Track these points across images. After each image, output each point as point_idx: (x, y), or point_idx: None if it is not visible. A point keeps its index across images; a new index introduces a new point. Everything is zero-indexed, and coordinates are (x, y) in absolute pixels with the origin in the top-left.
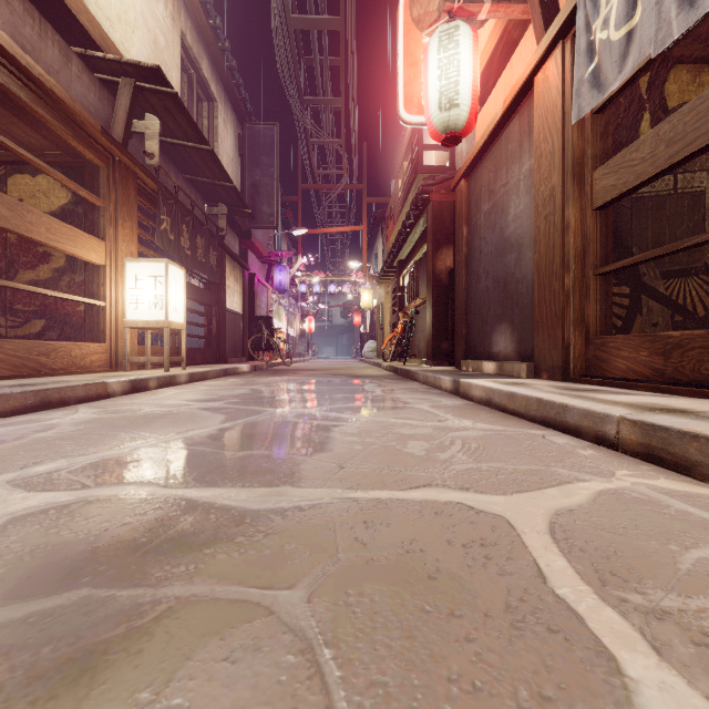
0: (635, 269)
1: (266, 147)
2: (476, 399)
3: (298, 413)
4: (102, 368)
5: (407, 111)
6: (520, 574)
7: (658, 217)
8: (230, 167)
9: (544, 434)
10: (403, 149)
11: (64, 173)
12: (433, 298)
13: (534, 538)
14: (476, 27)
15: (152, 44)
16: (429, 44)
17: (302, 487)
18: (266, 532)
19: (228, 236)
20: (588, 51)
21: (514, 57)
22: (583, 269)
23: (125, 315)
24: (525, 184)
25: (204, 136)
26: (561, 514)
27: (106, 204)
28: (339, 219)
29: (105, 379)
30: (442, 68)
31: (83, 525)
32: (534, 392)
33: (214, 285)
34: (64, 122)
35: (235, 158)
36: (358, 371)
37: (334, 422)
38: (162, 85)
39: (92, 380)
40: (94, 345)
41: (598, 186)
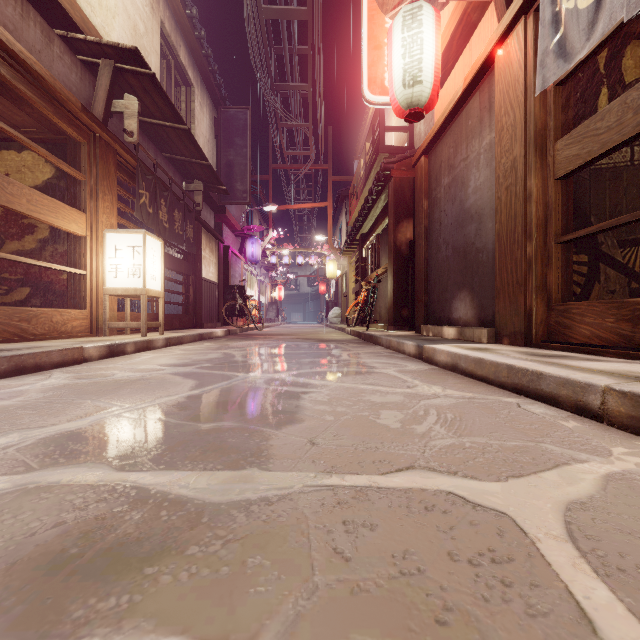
0: (593, 238)
1: (239, 130)
2: (441, 364)
3: (268, 379)
4: (83, 333)
5: (370, 91)
6: (555, 614)
7: (616, 188)
8: (206, 148)
9: (518, 403)
10: (365, 131)
11: (48, 149)
12: (394, 268)
13: (554, 549)
14: (438, 9)
15: (132, 30)
16: (393, 24)
17: (271, 471)
18: (225, 538)
19: (204, 211)
20: (553, 22)
21: (473, 38)
22: (545, 238)
23: (105, 283)
24: (485, 157)
25: (180, 116)
26: (573, 510)
27: (87, 178)
28: (306, 197)
29: (82, 344)
30: (406, 46)
31: (7, 527)
32: (502, 358)
33: (191, 256)
34: (45, 99)
35: (211, 140)
36: (324, 336)
37: (303, 389)
38: (140, 67)
39: (69, 345)
40: (75, 311)
41: (561, 156)
